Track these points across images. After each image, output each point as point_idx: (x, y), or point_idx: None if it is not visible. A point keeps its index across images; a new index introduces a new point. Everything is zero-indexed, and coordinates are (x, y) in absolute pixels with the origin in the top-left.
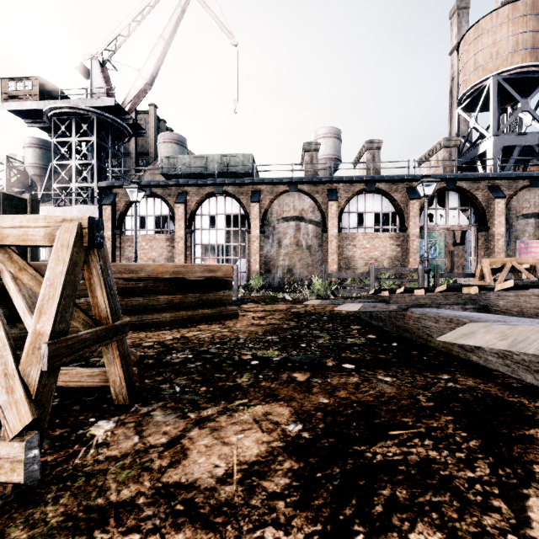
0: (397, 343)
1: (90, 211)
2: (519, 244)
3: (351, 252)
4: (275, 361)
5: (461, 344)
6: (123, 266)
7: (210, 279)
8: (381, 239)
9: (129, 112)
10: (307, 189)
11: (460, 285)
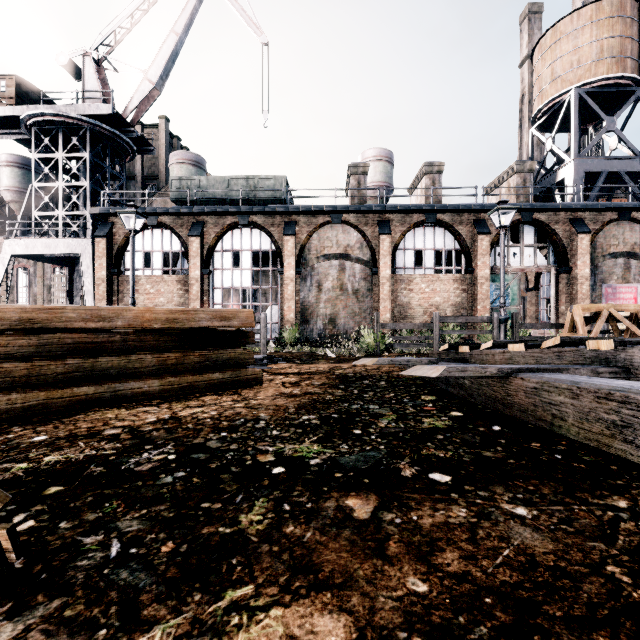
0: (499, 425)
1: (81, 246)
2: (605, 289)
3: (407, 298)
4: (314, 468)
5: (630, 438)
6: (88, 311)
7: (223, 330)
8: (444, 282)
9: (132, 123)
10: (354, 221)
11: (578, 337)
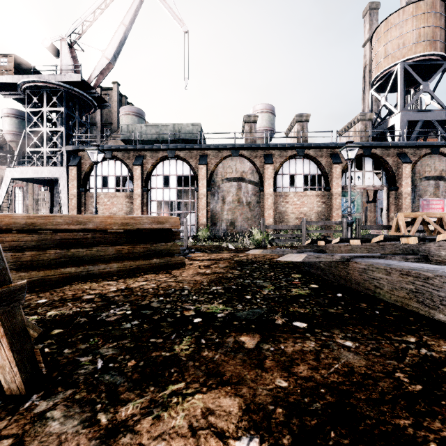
0: (341, 293)
1: (59, 172)
2: (422, 201)
3: (284, 207)
4: (220, 319)
5: (421, 300)
6: (70, 217)
7: (159, 230)
8: (309, 197)
9: (94, 87)
10: (247, 154)
11: (395, 235)
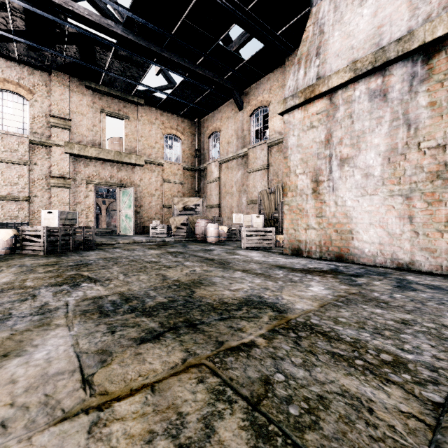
0: None
1: None
2: (113, 219)
3: None
4: None
5: None
6: None
7: None
8: None
9: None
10: None
11: None
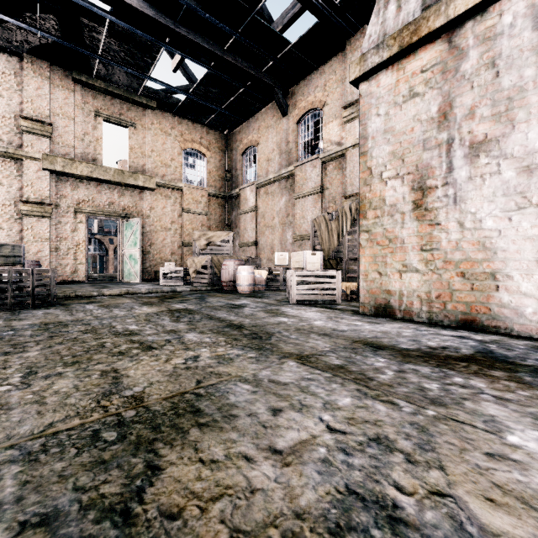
0: None
1: None
2: None
3: None
4: None
5: None
6: None
7: None
8: None
9: None
10: None
11: None
